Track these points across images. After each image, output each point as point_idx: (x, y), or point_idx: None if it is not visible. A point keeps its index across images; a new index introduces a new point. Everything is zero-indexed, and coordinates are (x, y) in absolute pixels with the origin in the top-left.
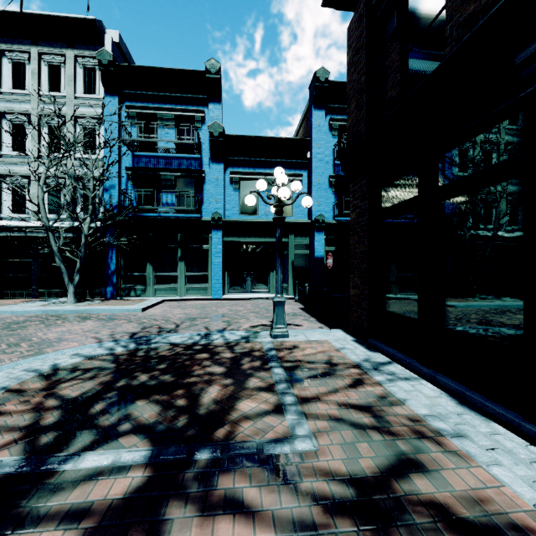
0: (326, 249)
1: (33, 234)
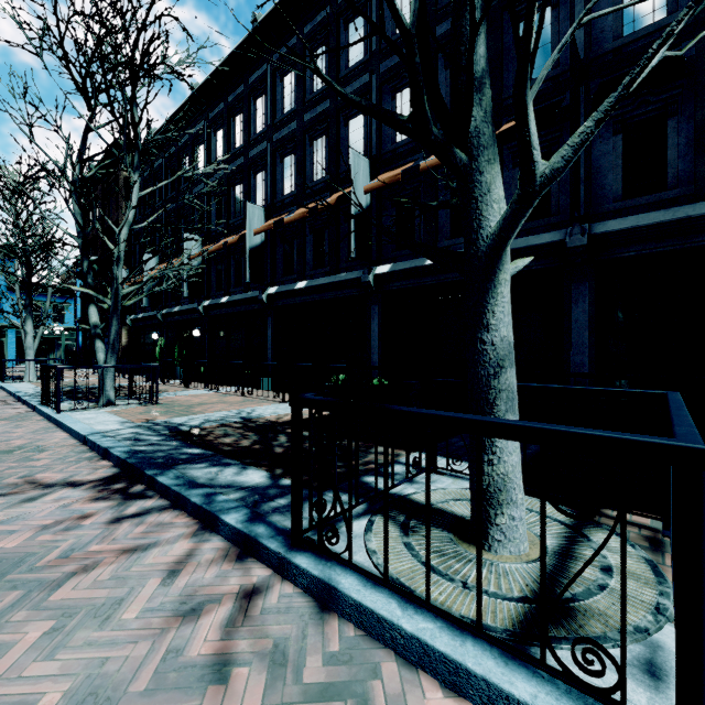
0: None
1: None
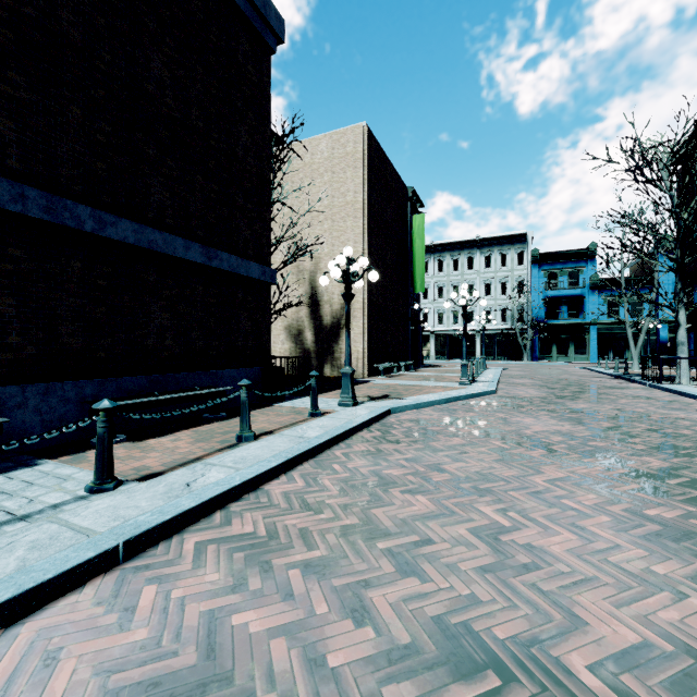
0: (668, 336)
1: (495, 332)
